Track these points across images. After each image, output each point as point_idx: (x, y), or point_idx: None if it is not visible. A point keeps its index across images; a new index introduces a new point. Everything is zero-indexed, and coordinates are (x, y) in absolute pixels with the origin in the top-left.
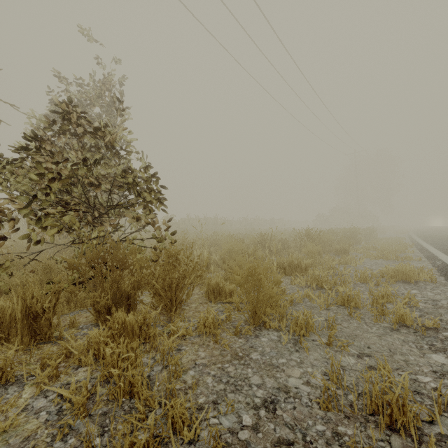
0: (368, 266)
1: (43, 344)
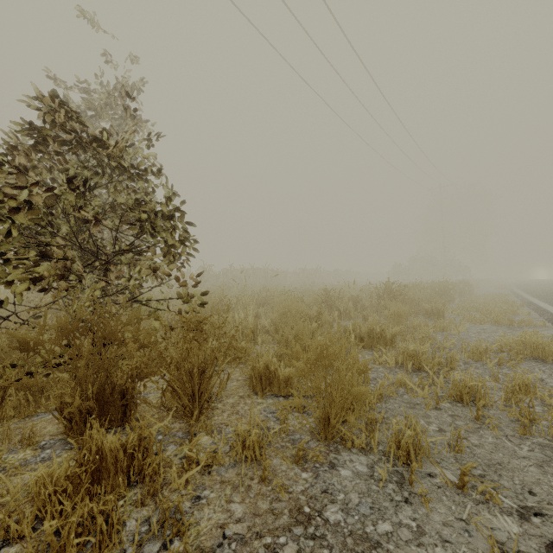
0: (474, 334)
1: None
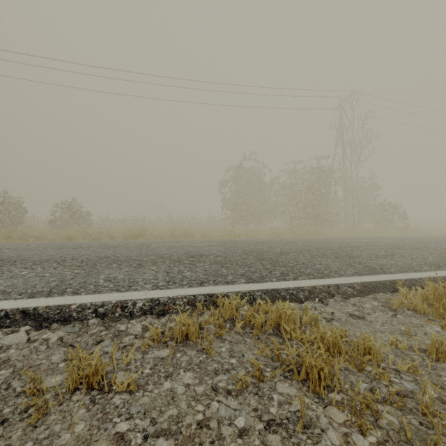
0: None
1: None
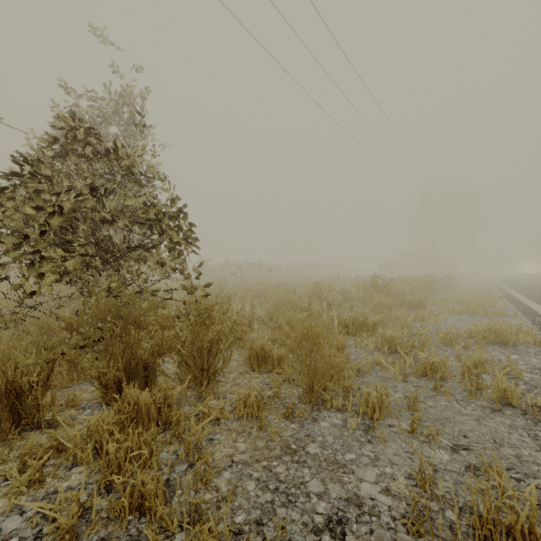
0: (451, 323)
1: (30, 431)
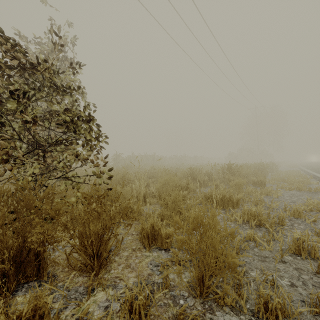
0: (288, 197)
1: None
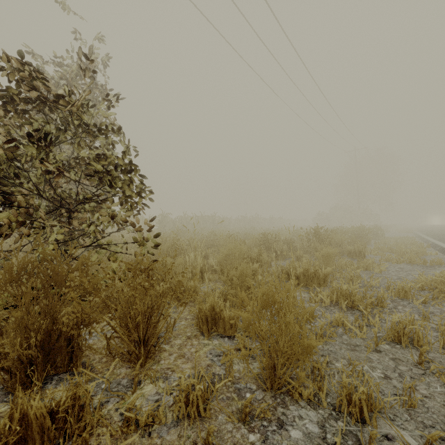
0: (394, 272)
1: None
